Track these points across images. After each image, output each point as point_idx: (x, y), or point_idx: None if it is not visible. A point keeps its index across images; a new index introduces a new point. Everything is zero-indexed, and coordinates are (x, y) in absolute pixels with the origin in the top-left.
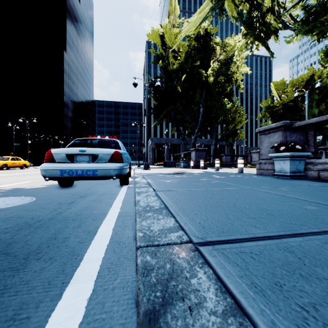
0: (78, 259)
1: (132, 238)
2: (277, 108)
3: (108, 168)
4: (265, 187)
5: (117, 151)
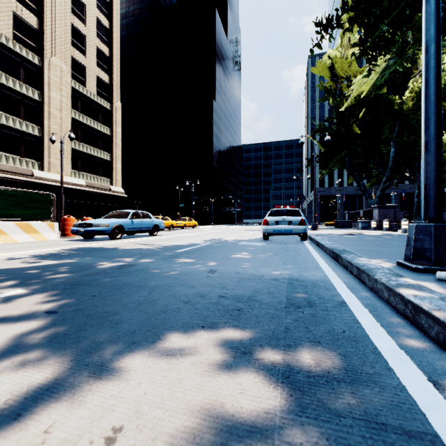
0: (309, 252)
1: (322, 251)
2: None
3: (298, 229)
4: None
5: (303, 219)
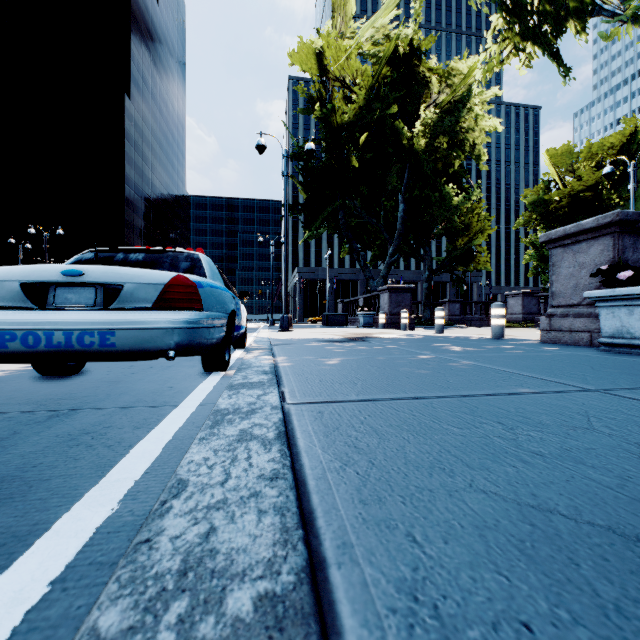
0: None
1: None
2: (557, 205)
3: (151, 325)
4: (637, 385)
5: (183, 278)
